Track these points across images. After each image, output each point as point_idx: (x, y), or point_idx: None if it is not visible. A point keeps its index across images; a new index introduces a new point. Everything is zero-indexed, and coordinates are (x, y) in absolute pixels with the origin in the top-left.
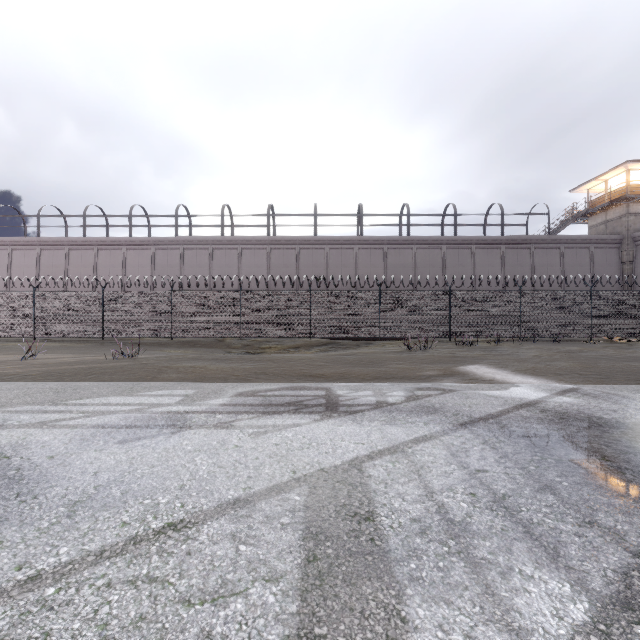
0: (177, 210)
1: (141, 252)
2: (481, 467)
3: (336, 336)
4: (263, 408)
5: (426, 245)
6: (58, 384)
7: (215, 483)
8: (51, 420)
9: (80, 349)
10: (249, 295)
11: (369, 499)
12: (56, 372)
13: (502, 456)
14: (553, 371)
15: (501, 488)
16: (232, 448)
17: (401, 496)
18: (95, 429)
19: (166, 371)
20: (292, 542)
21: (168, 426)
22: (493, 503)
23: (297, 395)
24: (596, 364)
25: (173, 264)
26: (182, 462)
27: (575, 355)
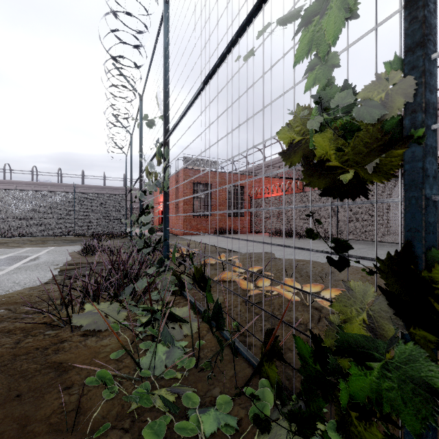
0: None
1: None
2: None
3: None
4: None
5: (112, 190)
6: None
7: None
8: None
9: None
10: None
11: None
12: None
13: None
14: None
15: None
16: None
17: None
18: None
19: None
20: None
21: None
22: None
23: None
24: None
25: None
26: None
27: None
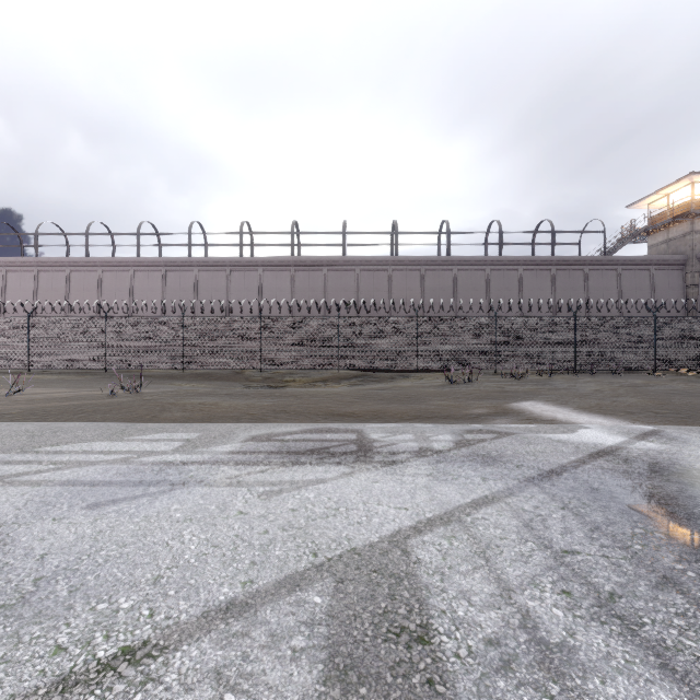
0: (191, 227)
1: (150, 274)
2: (568, 546)
3: (368, 368)
4: (279, 457)
5: (468, 266)
6: (37, 425)
7: (204, 573)
8: (11, 474)
9: (78, 382)
10: (270, 322)
11: (420, 602)
12: (41, 410)
13: (592, 528)
14: (623, 409)
15: (604, 582)
16: (234, 516)
17: (465, 596)
18: (63, 487)
19: (170, 409)
20: (307, 687)
21: (157, 483)
22: (599, 609)
23: (322, 440)
24: (670, 400)
25: (186, 287)
26: (164, 538)
27: (642, 389)
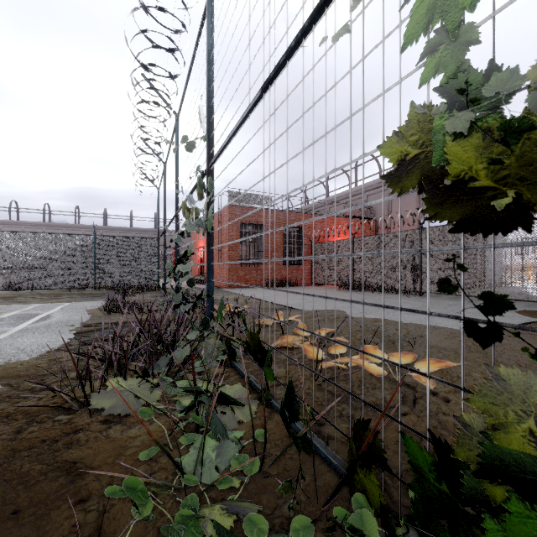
0: None
1: None
2: None
3: None
4: None
5: (141, 232)
6: None
7: None
8: None
9: None
10: None
11: None
12: None
13: None
14: None
15: None
16: None
17: None
18: None
19: None
20: None
21: None
22: None
23: None
24: None
25: None
26: None
27: None
